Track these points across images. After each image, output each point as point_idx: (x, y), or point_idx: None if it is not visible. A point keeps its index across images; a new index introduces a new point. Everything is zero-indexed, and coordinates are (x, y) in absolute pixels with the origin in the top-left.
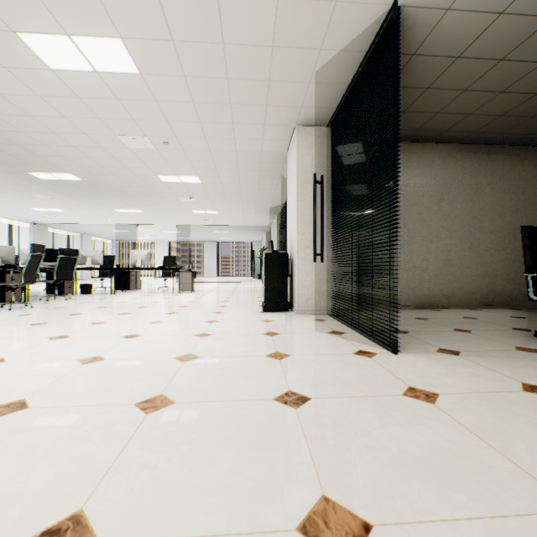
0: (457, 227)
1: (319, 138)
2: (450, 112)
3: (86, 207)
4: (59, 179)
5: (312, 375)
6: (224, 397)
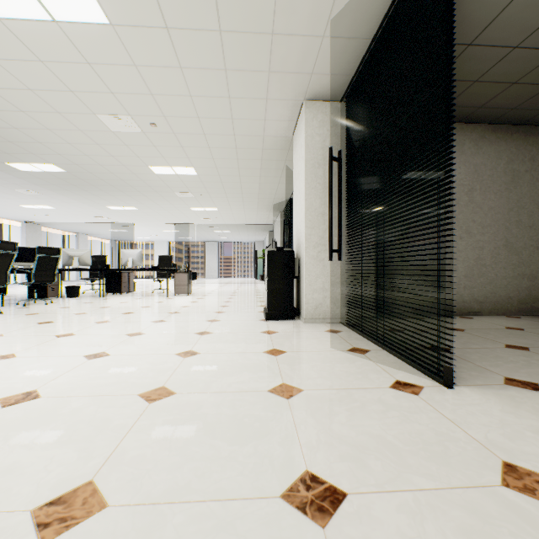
0: (491, 221)
1: (331, 114)
2: (490, 79)
3: (77, 204)
4: (41, 171)
5: (339, 433)
6: (195, 489)
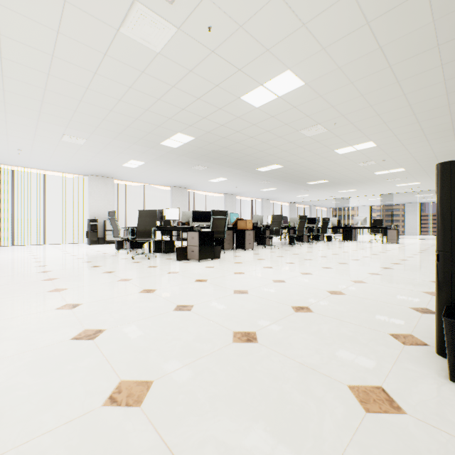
0: None
1: None
2: None
3: (322, 192)
4: (317, 183)
5: None
6: (420, 265)
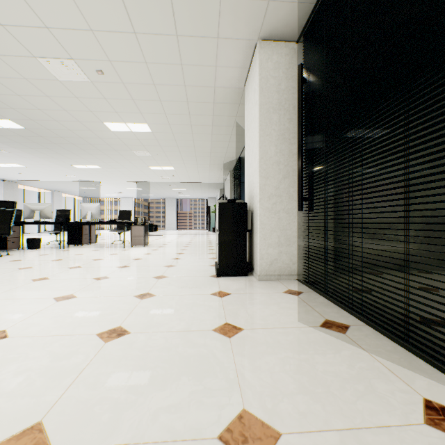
0: None
1: (287, 56)
2: None
3: (45, 162)
4: (0, 128)
5: None
6: None
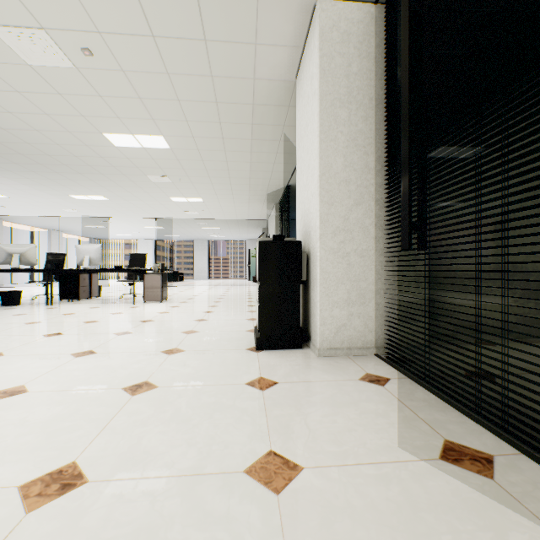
0: None
1: (360, 23)
2: None
3: (32, 191)
4: None
5: None
6: None
